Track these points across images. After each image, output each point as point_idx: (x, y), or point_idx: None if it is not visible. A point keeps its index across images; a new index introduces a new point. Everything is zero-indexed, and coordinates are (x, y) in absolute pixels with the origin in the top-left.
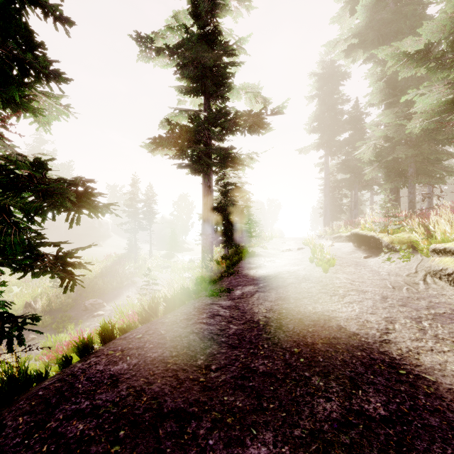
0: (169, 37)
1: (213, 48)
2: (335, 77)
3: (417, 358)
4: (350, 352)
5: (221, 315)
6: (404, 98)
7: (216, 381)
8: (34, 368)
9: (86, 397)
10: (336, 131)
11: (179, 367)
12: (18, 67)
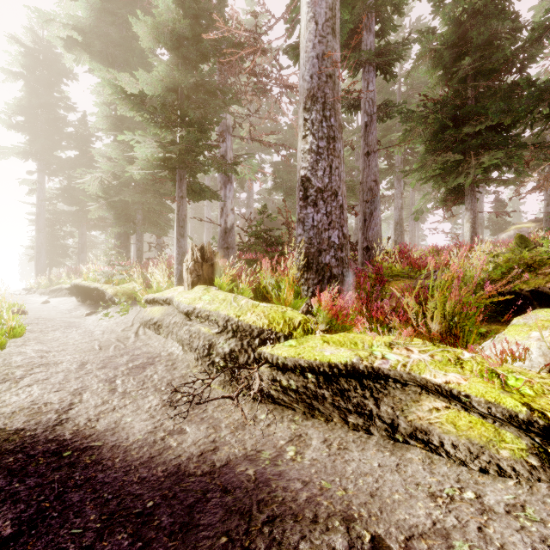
0: None
1: None
2: (55, 67)
3: (94, 426)
4: None
5: None
6: (122, 137)
7: None
8: None
9: None
10: (57, 143)
11: None
12: None
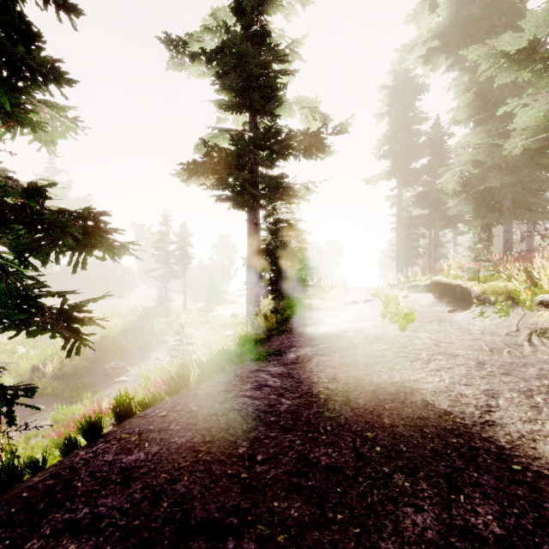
0: (207, 40)
1: (261, 53)
2: (410, 90)
3: (534, 447)
4: (443, 438)
5: (270, 385)
6: (502, 109)
7: (262, 479)
8: (40, 447)
9: (85, 502)
10: (411, 157)
11: (213, 458)
12: (7, 64)
